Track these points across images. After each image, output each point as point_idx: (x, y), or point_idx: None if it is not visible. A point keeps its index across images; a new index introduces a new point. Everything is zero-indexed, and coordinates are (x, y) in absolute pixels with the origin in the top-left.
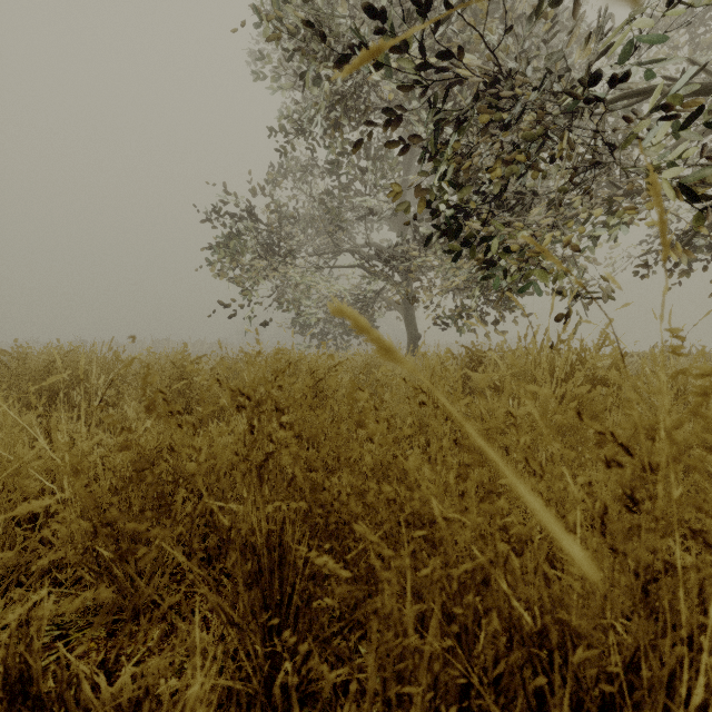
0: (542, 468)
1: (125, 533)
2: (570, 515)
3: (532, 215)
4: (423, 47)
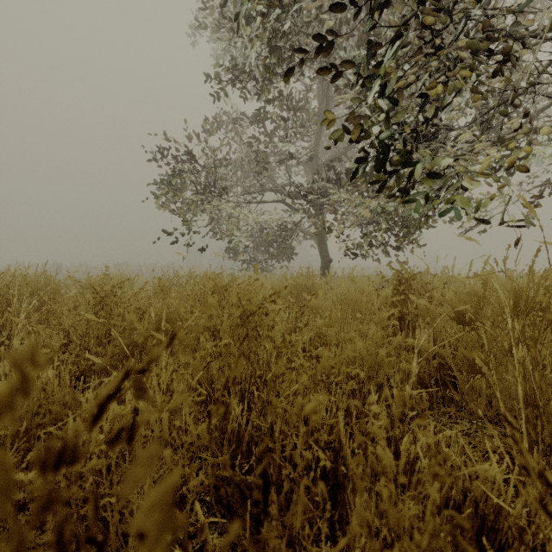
0: None
1: None
2: None
3: (462, 138)
4: None
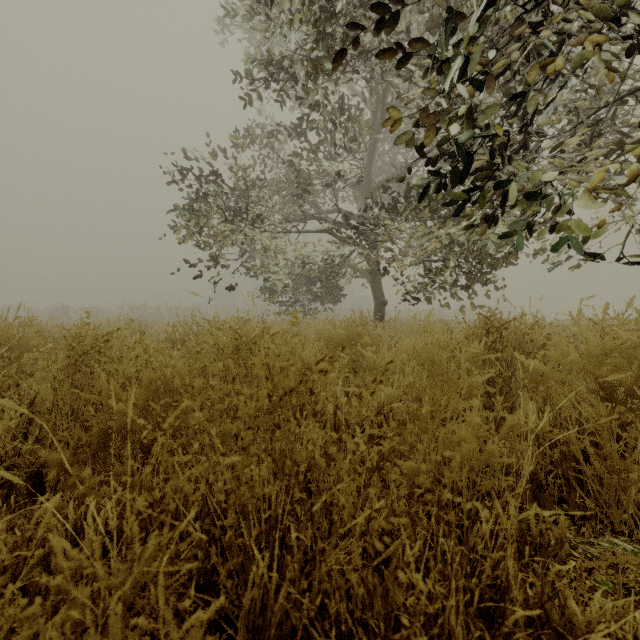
0: None
1: None
2: None
3: (571, 139)
4: None
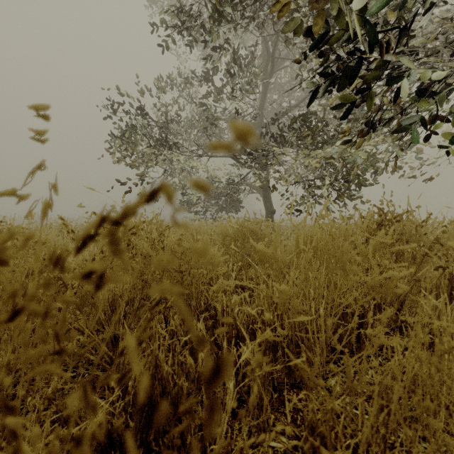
0: None
1: None
2: None
3: None
4: None
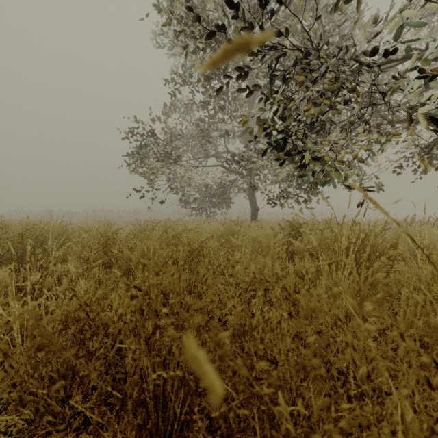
0: (368, 372)
1: (56, 373)
2: (401, 435)
3: (331, 137)
4: (262, 29)
